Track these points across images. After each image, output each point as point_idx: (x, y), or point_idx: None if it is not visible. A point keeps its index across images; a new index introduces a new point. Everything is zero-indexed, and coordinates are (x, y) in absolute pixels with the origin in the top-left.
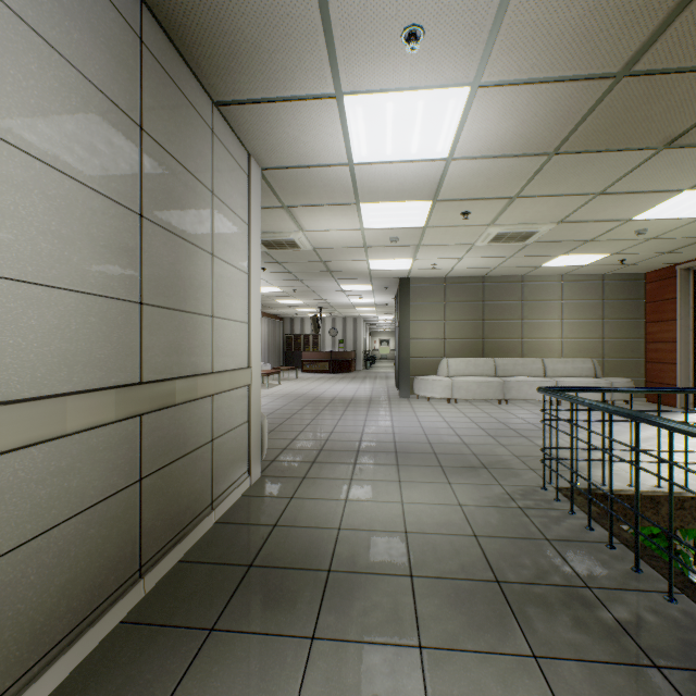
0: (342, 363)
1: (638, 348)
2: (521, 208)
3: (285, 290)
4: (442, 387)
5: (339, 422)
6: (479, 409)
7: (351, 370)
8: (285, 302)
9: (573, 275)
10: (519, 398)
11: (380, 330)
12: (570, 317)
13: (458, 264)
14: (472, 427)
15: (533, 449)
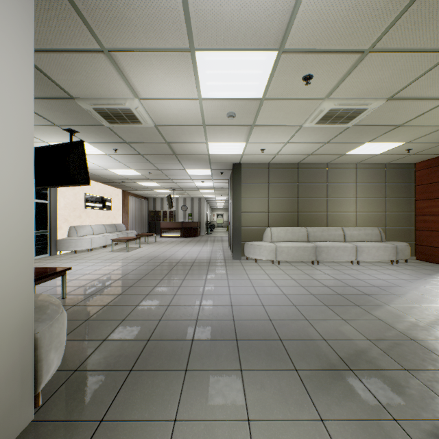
0: (190, 230)
1: (410, 219)
2: (365, 72)
3: (142, 174)
4: (267, 251)
5: (179, 290)
6: (299, 270)
7: (197, 235)
8: (146, 185)
9: (364, 164)
10: (328, 259)
11: (217, 207)
12: (362, 195)
13: (282, 150)
14: (303, 293)
15: (379, 326)
